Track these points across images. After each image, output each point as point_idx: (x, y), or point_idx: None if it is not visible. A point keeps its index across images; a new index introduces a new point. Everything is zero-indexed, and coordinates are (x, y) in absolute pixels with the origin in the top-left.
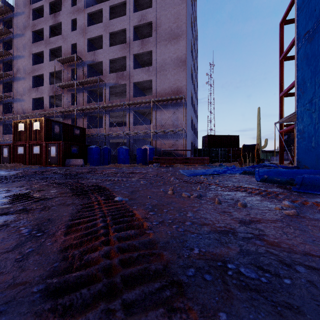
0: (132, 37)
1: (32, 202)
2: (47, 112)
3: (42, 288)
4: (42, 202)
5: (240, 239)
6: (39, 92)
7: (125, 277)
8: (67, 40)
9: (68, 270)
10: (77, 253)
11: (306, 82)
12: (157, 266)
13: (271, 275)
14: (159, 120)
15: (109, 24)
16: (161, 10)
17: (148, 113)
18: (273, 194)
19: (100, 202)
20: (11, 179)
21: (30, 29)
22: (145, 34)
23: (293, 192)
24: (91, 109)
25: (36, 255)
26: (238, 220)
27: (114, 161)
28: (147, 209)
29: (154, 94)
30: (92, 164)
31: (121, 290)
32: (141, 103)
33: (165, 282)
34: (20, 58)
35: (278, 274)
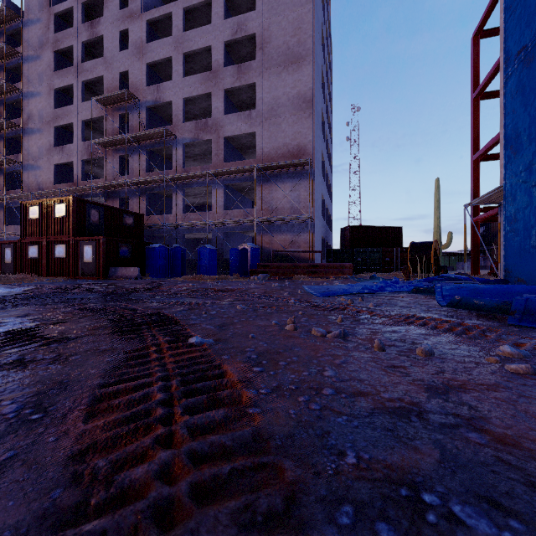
0: (222, 60)
1: (37, 346)
2: (78, 187)
3: None
4: (56, 346)
5: (436, 429)
6: (65, 153)
7: (202, 532)
8: (113, 66)
9: (77, 512)
10: (104, 466)
11: (520, 135)
12: (272, 499)
13: (523, 525)
14: (268, 201)
15: (184, 38)
16: (271, 15)
17: (249, 189)
18: (476, 331)
19: (161, 347)
20: (11, 301)
21: (50, 48)
22: (244, 56)
23: (511, 327)
24: (152, 183)
25: (19, 469)
26: (424, 385)
27: (192, 270)
28: (249, 362)
29: (259, 157)
30: (155, 275)
31: None
32: (238, 172)
33: None
34: (34, 97)
35: None
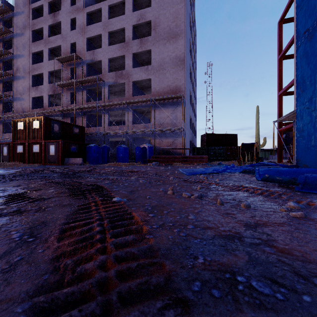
0: (131, 36)
1: (27, 202)
2: (46, 111)
3: (26, 309)
4: (37, 202)
5: (248, 246)
6: (38, 91)
7: (123, 293)
8: (67, 39)
9: (58, 285)
10: (70, 263)
11: (305, 81)
12: (159, 279)
13: (287, 291)
14: (158, 119)
15: (108, 23)
16: (160, 9)
17: (147, 112)
18: (276, 194)
19: (97, 203)
20: (9, 178)
21: (29, 29)
22: (144, 33)
23: (296, 192)
24: (90, 108)
25: (25, 265)
26: (243, 223)
27: (113, 159)
28: (147, 211)
29: (153, 93)
30: (91, 162)
31: (118, 311)
32: (140, 102)
33: (168, 300)
34: (20, 57)
35: (295, 289)
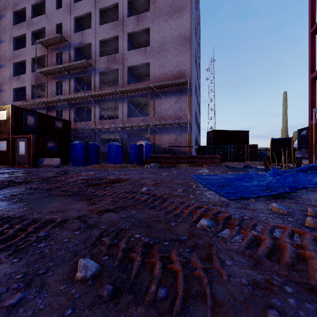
0: (125, 12)
1: None
2: (27, 103)
3: None
4: None
5: None
6: (20, 81)
7: None
8: (52, 20)
9: None
10: None
11: None
12: None
13: None
14: (158, 111)
15: None
16: None
17: (145, 105)
18: None
19: None
20: None
21: (10, 10)
22: (142, 12)
23: None
24: (78, 99)
25: None
26: None
27: (105, 160)
28: None
29: (152, 80)
30: (75, 164)
31: None
32: (137, 91)
33: None
34: (0, 43)
35: None
